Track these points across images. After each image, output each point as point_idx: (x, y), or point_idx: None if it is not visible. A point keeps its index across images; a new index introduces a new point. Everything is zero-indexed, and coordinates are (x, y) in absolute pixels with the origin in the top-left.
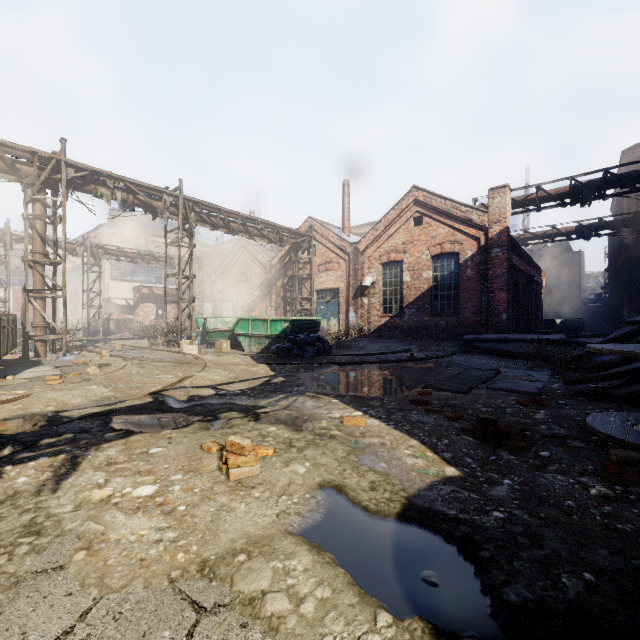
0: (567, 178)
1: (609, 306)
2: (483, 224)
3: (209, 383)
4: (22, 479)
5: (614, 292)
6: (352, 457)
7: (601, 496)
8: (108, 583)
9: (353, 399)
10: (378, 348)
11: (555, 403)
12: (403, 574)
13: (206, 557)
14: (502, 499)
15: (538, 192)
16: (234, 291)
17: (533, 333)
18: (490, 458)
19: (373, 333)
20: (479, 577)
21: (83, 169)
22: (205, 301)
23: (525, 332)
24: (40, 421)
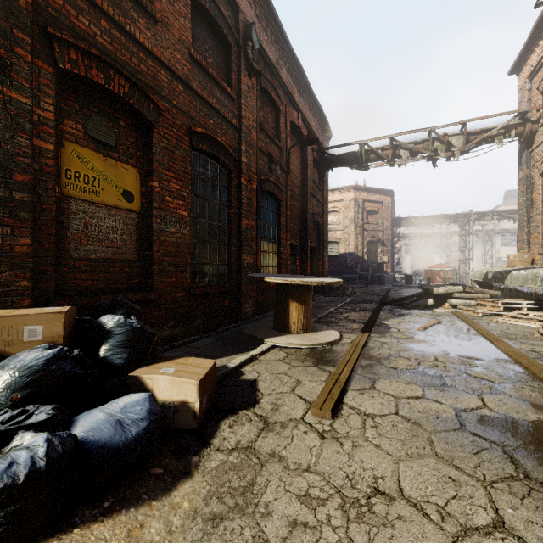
0: None
1: None
2: None
3: None
4: None
5: None
6: None
7: None
8: None
9: None
10: None
11: None
12: None
13: None
14: None
15: None
16: None
17: None
18: None
19: None
20: None
21: (479, 213)
22: None
23: None
24: None
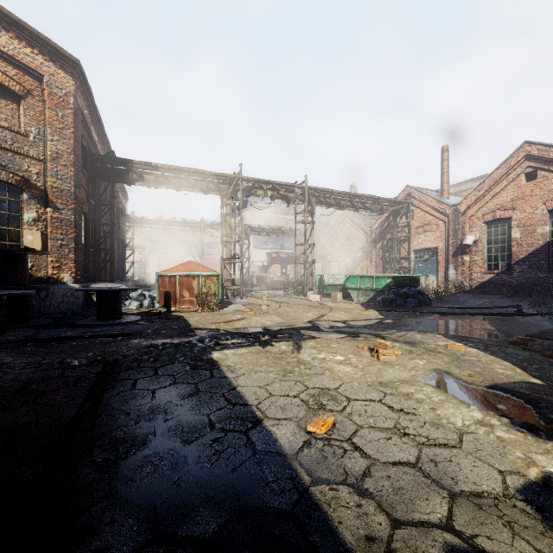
0: None
1: None
2: None
3: (338, 320)
4: (283, 347)
5: None
6: (455, 362)
7: None
8: (343, 380)
9: (454, 336)
10: (481, 303)
11: None
12: (486, 403)
13: (381, 381)
14: None
15: None
16: (339, 253)
17: None
18: None
19: (475, 289)
20: (535, 411)
21: (250, 180)
22: (316, 262)
23: None
24: (259, 330)
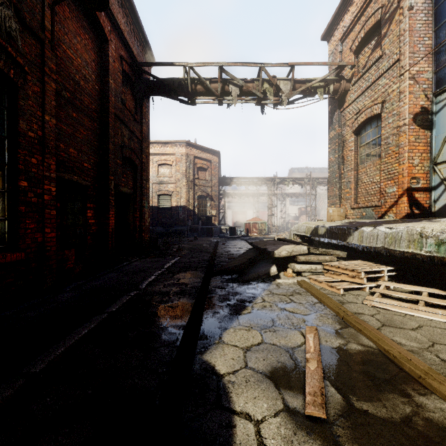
0: None
1: None
2: None
3: None
4: None
5: None
6: None
7: None
8: None
9: None
10: None
11: None
12: None
13: None
14: None
15: None
16: None
17: None
18: None
19: None
20: None
21: (281, 178)
22: None
23: None
24: None
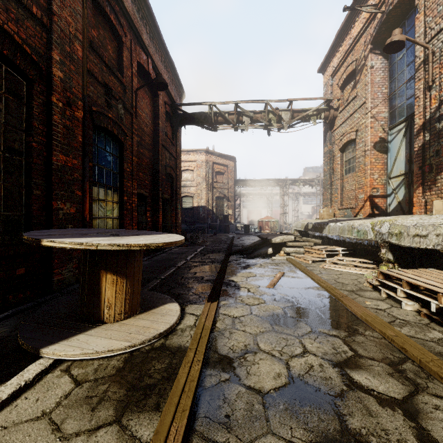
0: None
1: None
2: None
3: None
4: None
5: None
6: None
7: None
8: None
9: None
10: None
11: None
12: None
13: None
14: None
15: None
16: None
17: None
18: None
19: None
20: None
21: (292, 180)
22: None
23: None
24: None
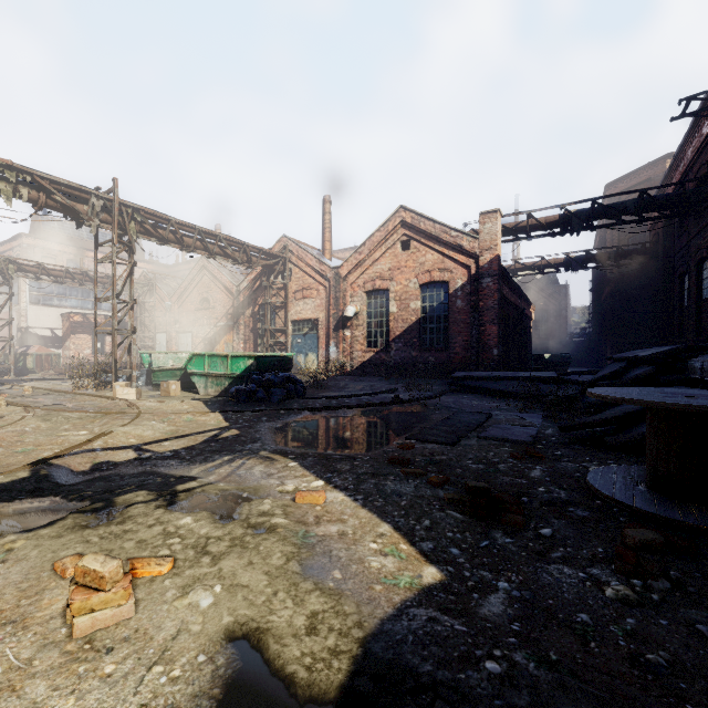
0: (557, 206)
1: (593, 341)
2: (474, 251)
3: (133, 441)
4: None
5: (598, 327)
6: (293, 565)
7: (619, 599)
8: None
9: (317, 461)
10: (361, 388)
11: (551, 454)
12: None
13: None
14: (498, 625)
15: (529, 220)
16: (194, 320)
17: (524, 370)
18: (481, 544)
19: (356, 370)
20: None
21: None
22: (158, 332)
23: (516, 369)
24: None
